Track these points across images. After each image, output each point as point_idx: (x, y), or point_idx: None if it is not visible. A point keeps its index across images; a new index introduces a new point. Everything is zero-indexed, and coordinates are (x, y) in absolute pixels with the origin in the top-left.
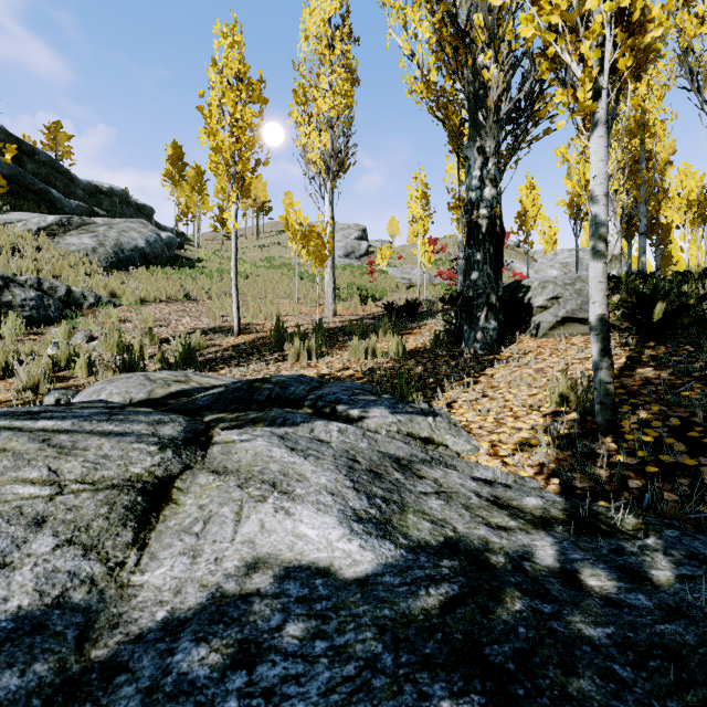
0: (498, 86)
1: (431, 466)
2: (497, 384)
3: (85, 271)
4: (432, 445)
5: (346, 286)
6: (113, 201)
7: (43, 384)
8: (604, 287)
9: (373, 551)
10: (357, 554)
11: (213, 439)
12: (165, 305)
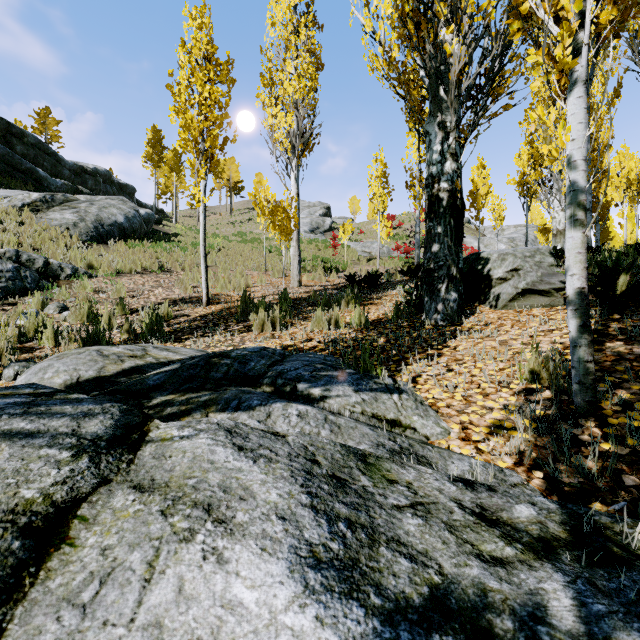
0: (460, 60)
1: (402, 464)
2: (461, 358)
3: (65, 244)
4: (399, 428)
5: (311, 259)
6: (97, 180)
7: (5, 356)
8: (584, 259)
9: (335, 628)
10: (312, 636)
11: (149, 435)
12: (139, 276)
